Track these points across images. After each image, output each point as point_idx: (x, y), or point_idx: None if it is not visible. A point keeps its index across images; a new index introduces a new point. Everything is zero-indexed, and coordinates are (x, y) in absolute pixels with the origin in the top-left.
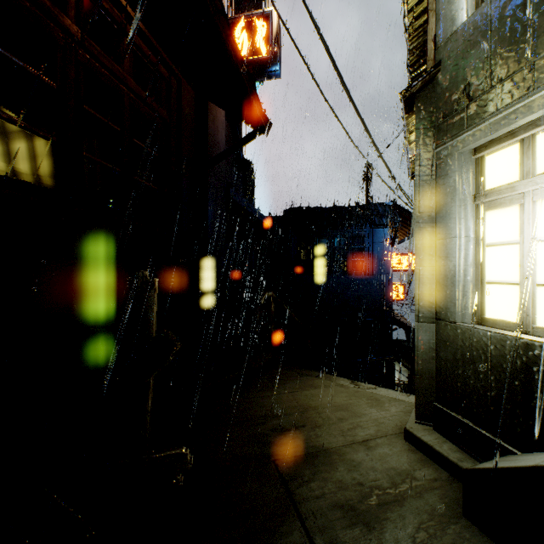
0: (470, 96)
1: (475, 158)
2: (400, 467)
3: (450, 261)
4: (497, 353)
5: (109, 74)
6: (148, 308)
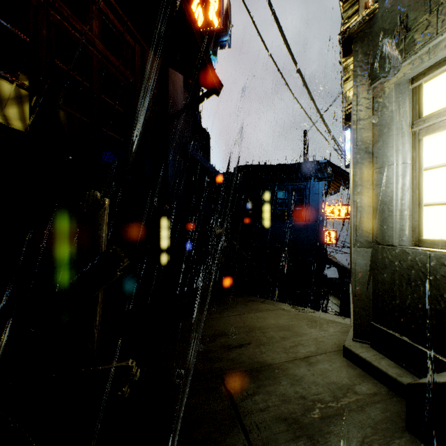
0: (408, 27)
1: (412, 88)
2: (341, 382)
3: (388, 187)
4: (437, 271)
5: (79, 36)
6: (98, 226)
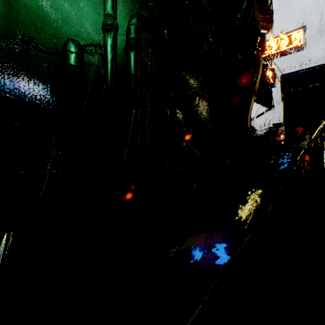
0: None
1: None
2: None
3: None
4: None
5: None
6: None
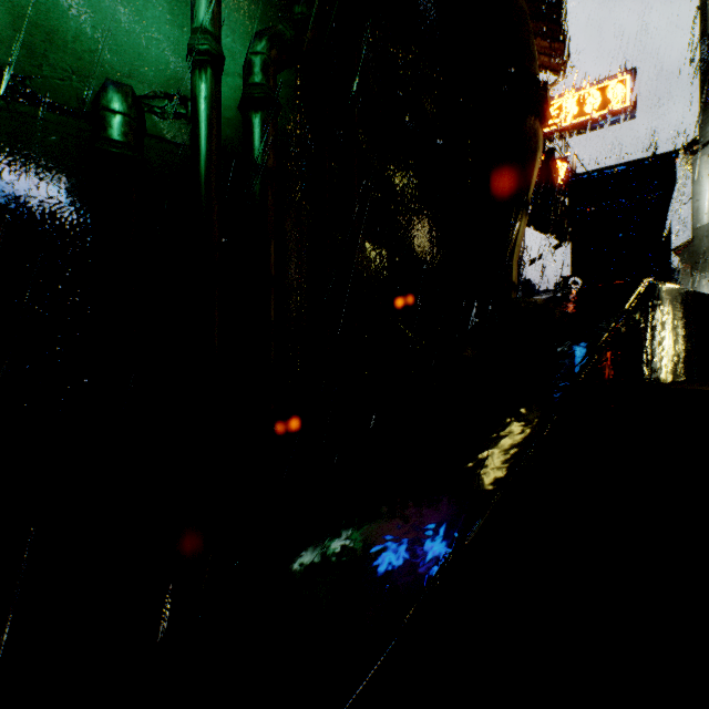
0: (705, 258)
1: None
2: None
3: None
4: None
5: None
6: None
